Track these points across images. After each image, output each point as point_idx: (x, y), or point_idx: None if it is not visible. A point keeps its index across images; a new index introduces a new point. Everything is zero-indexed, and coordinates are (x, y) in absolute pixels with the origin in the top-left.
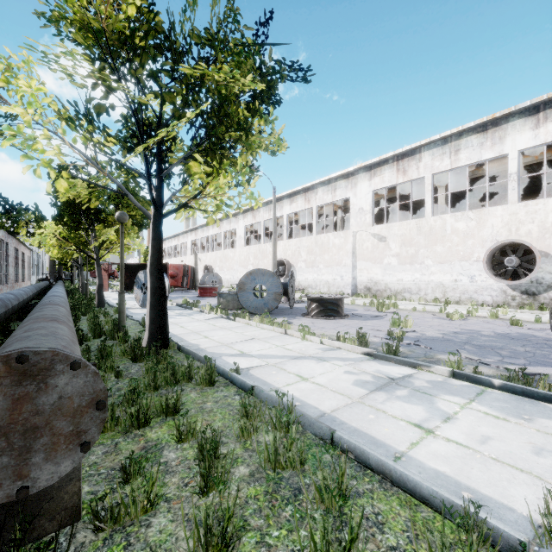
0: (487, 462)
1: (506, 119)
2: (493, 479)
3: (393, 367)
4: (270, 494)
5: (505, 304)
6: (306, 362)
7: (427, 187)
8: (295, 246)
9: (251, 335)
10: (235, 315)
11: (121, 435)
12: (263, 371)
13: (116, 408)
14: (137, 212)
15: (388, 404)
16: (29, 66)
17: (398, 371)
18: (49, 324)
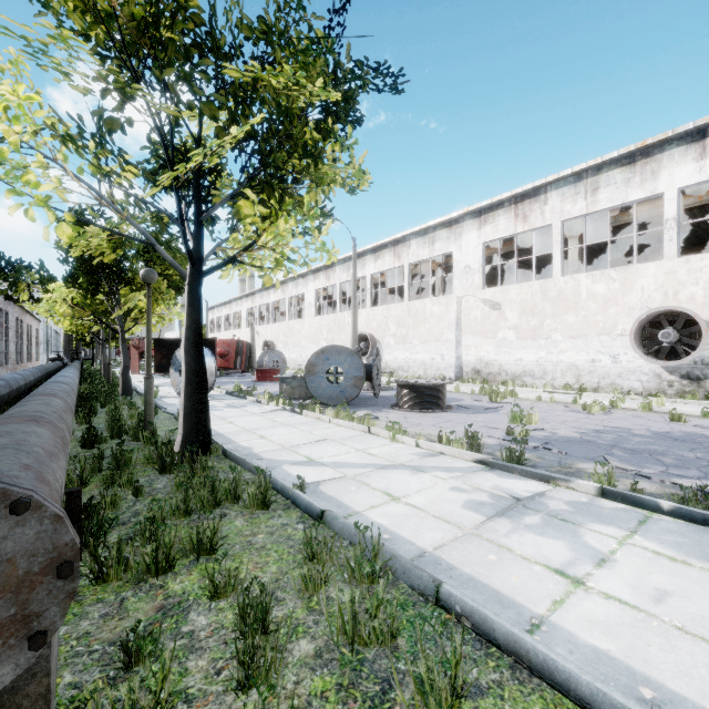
0: (670, 634)
1: (661, 147)
2: (684, 663)
3: (518, 482)
4: (345, 690)
5: (660, 392)
6: (397, 474)
7: (555, 238)
8: (381, 315)
9: (322, 434)
10: (301, 406)
11: (130, 586)
12: (338, 486)
13: (125, 546)
14: (174, 271)
15: (514, 537)
16: (18, 69)
17: (524, 487)
18: (20, 427)
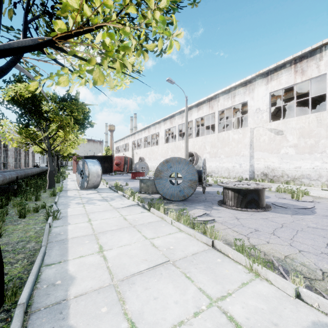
0: None
1: None
2: None
3: None
4: None
5: None
6: None
7: None
8: (201, 142)
9: (163, 246)
10: (149, 205)
11: None
12: None
13: None
14: (78, 114)
15: None
16: None
17: None
18: None
